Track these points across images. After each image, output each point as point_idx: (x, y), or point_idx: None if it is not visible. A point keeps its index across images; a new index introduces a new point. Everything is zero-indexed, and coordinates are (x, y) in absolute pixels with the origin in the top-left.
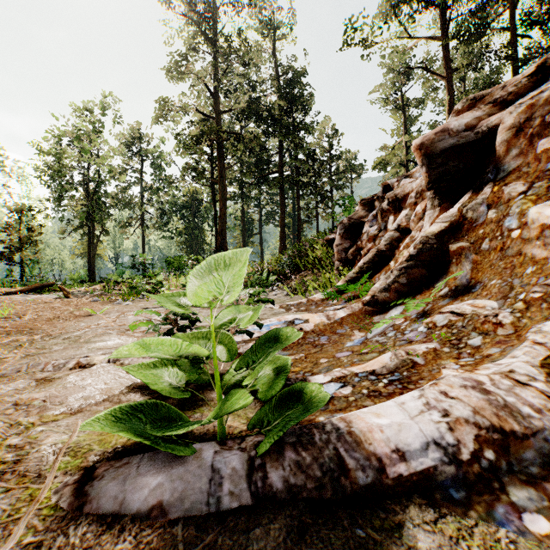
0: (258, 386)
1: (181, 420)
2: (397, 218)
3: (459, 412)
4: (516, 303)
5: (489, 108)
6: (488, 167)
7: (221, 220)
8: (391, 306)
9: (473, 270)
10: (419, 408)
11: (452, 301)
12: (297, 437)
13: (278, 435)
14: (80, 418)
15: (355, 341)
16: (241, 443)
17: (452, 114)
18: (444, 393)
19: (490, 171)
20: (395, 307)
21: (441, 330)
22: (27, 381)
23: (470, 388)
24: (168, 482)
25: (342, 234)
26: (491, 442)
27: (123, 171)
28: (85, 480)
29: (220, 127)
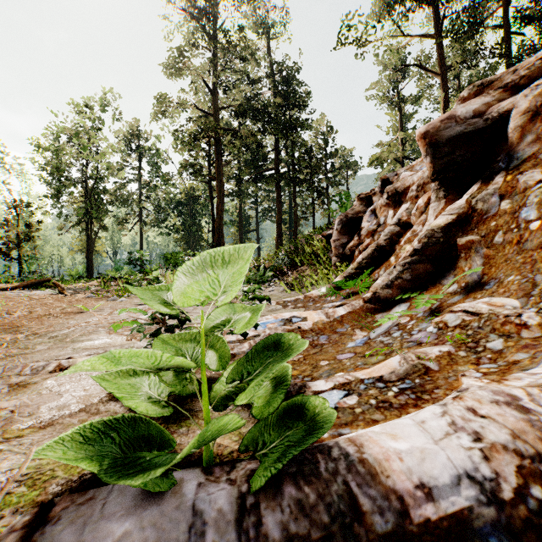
0: (251, 399)
1: (162, 439)
2: (397, 212)
3: (494, 435)
4: (541, 302)
5: (499, 93)
6: (499, 155)
7: (218, 216)
8: (394, 303)
9: (485, 265)
10: (444, 429)
11: (463, 298)
12: (298, 466)
13: (275, 466)
14: (48, 434)
15: (357, 341)
16: (231, 471)
17: (457, 102)
18: (472, 410)
19: (501, 159)
20: (399, 304)
21: (454, 331)
22: (0, 386)
23: (503, 405)
24: (136, 529)
25: (339, 229)
26: (537, 475)
27: (121, 168)
28: (37, 523)
29: (217, 124)
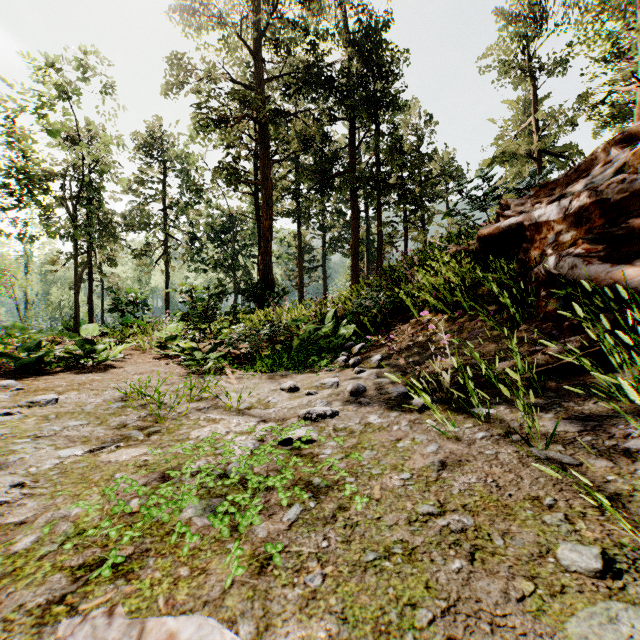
0: None
1: None
2: None
3: None
4: None
5: None
6: None
7: (264, 239)
8: None
9: None
10: None
11: None
12: None
13: None
14: None
15: None
16: None
17: None
18: None
19: None
20: None
21: None
22: None
23: None
24: None
25: None
26: None
27: (140, 182)
28: None
29: (263, 102)
